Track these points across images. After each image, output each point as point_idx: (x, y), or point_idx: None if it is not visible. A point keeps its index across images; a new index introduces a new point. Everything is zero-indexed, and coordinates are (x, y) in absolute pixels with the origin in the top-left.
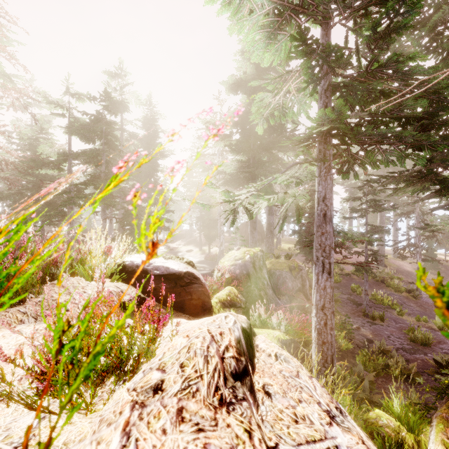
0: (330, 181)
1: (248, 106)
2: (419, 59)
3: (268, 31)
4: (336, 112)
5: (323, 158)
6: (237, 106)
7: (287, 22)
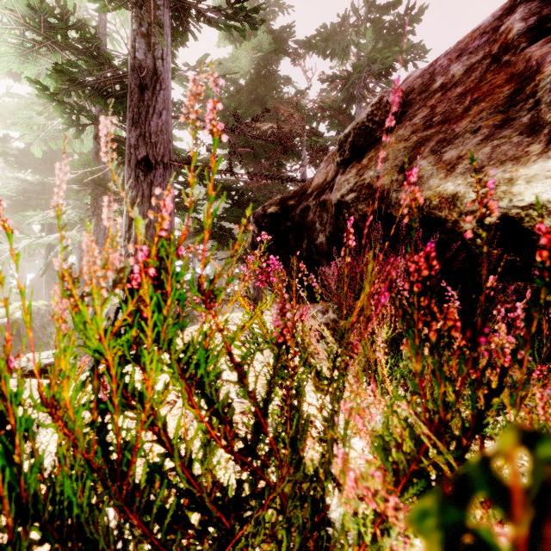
0: (105, 226)
1: (43, 106)
2: (178, 139)
3: (21, 48)
4: (87, 165)
5: (98, 203)
6: (19, 100)
7: (49, 49)
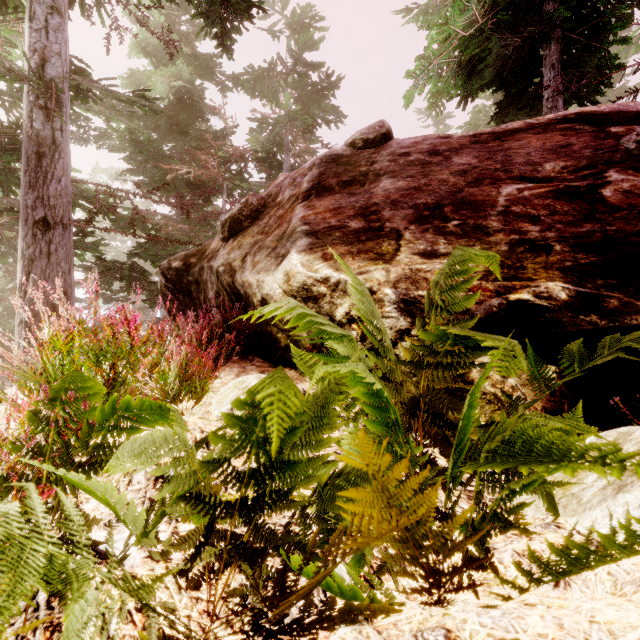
0: None
1: None
2: (75, 170)
3: None
4: None
5: None
6: None
7: None
